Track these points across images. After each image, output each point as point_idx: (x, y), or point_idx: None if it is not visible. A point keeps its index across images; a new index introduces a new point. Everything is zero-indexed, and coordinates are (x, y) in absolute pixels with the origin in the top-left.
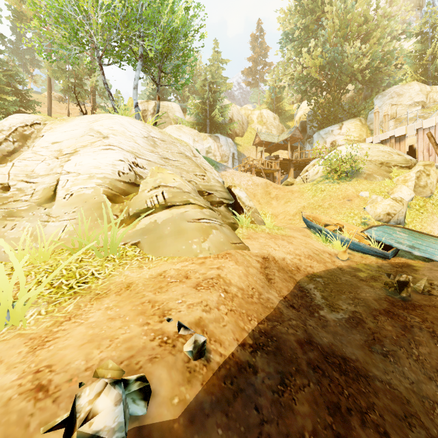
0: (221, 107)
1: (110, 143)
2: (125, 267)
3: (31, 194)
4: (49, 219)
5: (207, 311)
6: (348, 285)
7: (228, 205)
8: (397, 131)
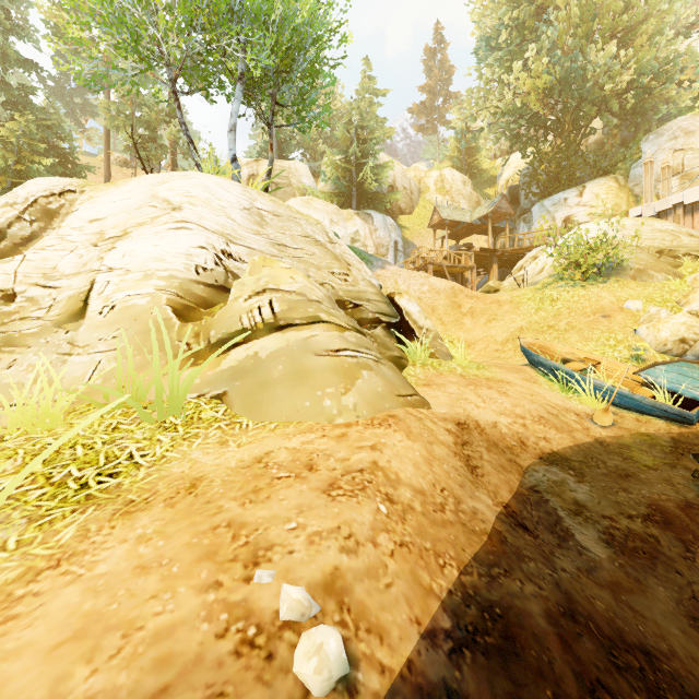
0: (375, 167)
1: (184, 218)
2: (194, 442)
3: (48, 307)
4: (72, 350)
5: (350, 549)
6: (622, 476)
7: (389, 326)
8: (688, 195)
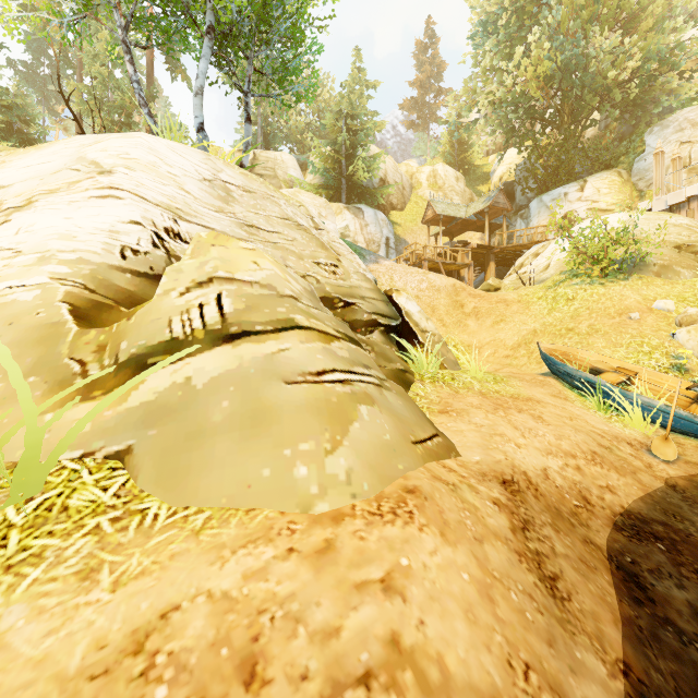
0: (366, 158)
1: (113, 183)
2: (24, 577)
3: None
4: None
5: None
6: None
7: (388, 329)
8: None
